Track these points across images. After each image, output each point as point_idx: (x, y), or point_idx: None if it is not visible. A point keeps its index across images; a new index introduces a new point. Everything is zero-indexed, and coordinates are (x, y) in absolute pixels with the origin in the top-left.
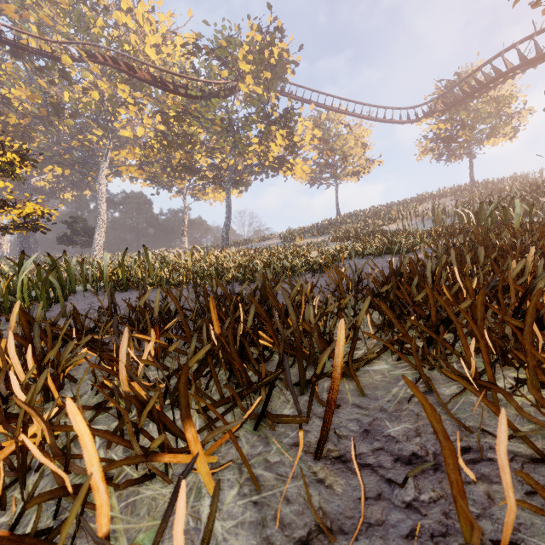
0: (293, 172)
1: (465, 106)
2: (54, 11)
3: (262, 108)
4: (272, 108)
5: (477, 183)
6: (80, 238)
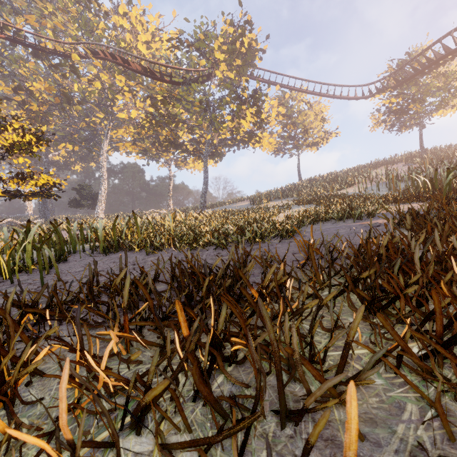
0: (260, 144)
1: (415, 81)
2: (66, 18)
3: (234, 90)
4: (242, 90)
5: (426, 150)
6: (86, 201)
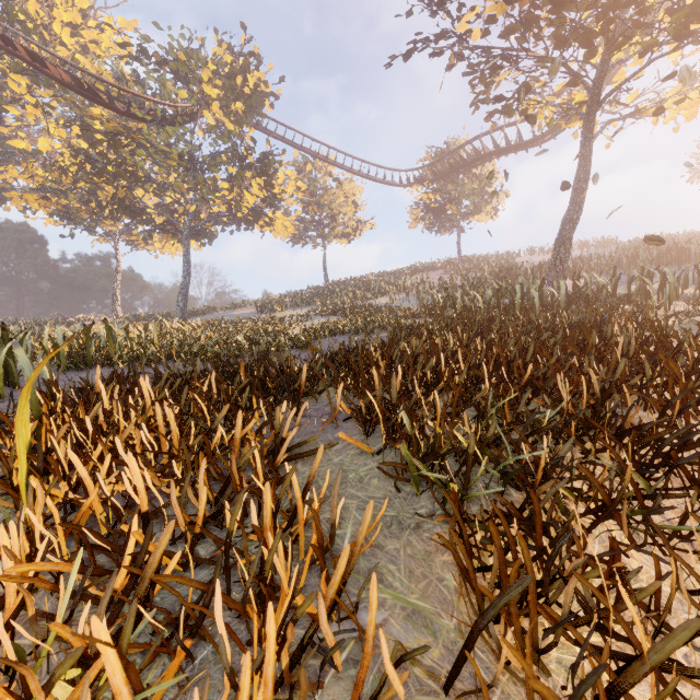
0: (272, 227)
1: (452, 179)
2: None
3: (234, 147)
4: (246, 150)
5: (465, 258)
6: None
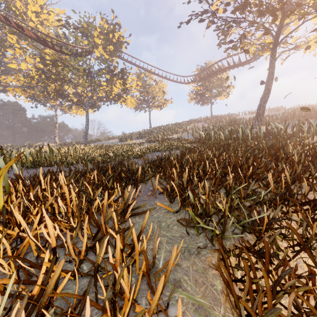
0: (126, 103)
1: (208, 80)
2: None
3: (108, 66)
4: (114, 67)
5: (214, 116)
6: None
